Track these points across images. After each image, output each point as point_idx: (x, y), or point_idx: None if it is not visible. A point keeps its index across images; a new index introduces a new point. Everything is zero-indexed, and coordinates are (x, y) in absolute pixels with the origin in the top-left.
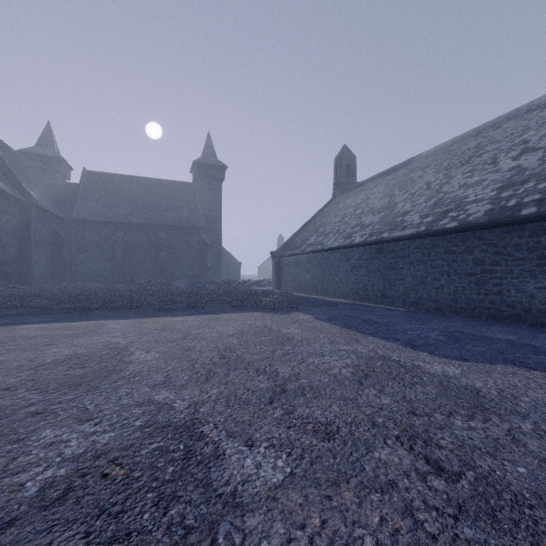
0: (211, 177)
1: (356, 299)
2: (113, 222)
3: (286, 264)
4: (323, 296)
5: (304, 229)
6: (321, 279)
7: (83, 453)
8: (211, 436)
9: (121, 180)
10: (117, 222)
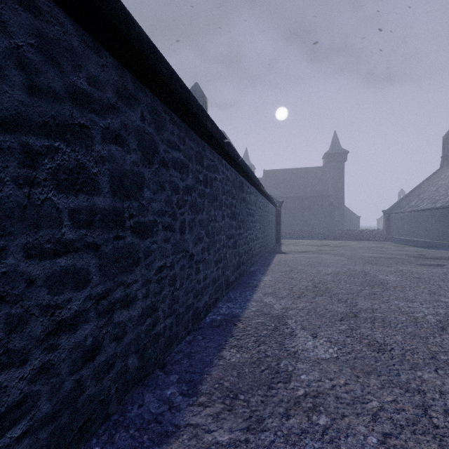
0: (336, 160)
1: (437, 240)
2: (279, 197)
3: (393, 218)
4: (418, 238)
5: (411, 193)
6: (416, 228)
7: (335, 248)
8: (354, 249)
9: (282, 172)
10: (281, 197)
